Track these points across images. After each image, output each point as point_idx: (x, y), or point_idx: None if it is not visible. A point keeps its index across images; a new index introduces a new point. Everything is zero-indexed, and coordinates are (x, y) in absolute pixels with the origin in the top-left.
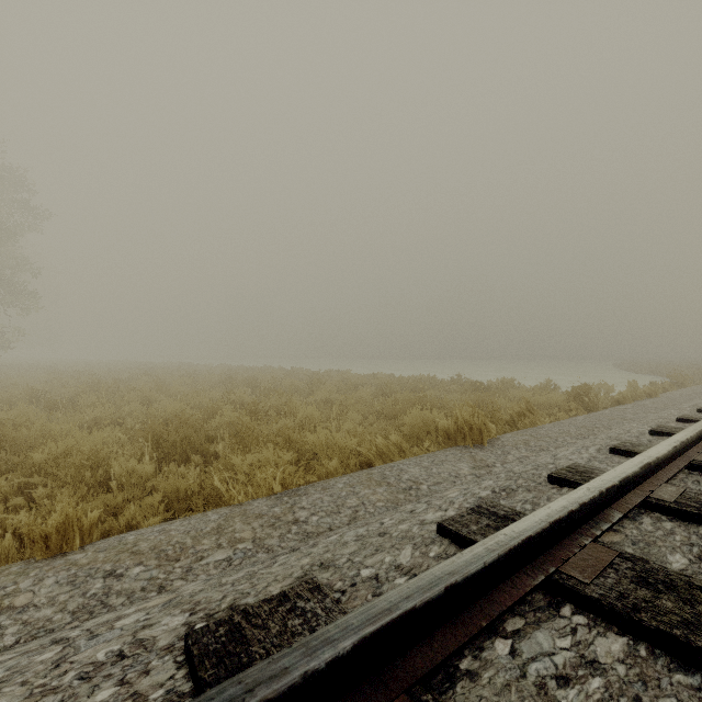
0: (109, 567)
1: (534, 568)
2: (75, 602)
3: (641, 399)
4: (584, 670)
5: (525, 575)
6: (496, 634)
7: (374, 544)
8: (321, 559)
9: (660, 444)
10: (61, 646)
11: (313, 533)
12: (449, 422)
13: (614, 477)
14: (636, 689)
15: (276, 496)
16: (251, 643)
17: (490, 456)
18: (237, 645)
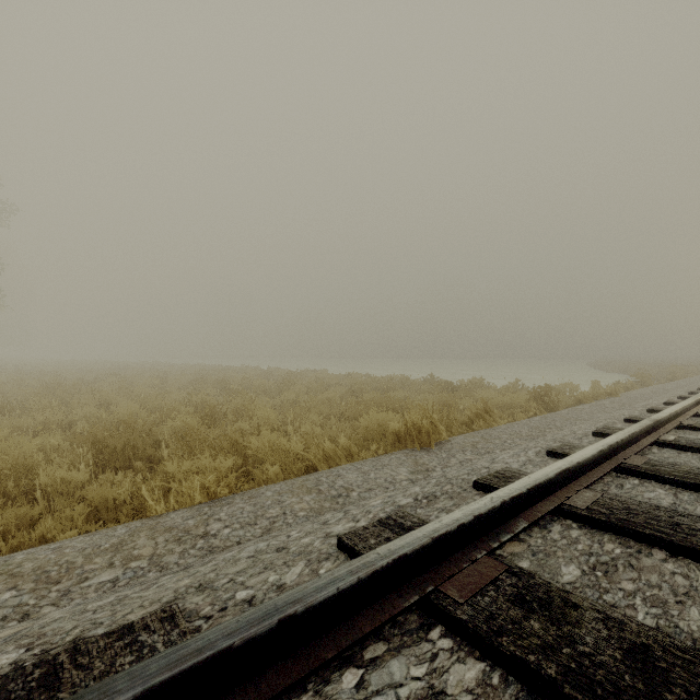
0: None
1: (411, 588)
2: None
3: (602, 399)
4: None
5: (398, 596)
6: (349, 664)
7: (264, 562)
8: (200, 581)
9: (588, 448)
10: None
11: (218, 548)
12: (399, 425)
13: (524, 485)
14: None
15: (199, 506)
16: (63, 688)
17: (434, 460)
18: (45, 691)
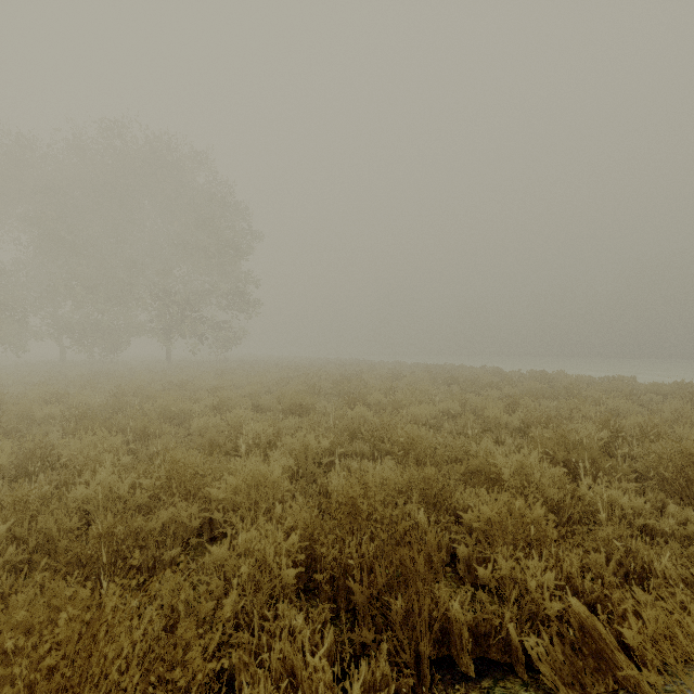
0: None
1: None
2: None
3: None
4: None
5: None
6: None
7: None
8: None
9: None
10: None
11: None
12: None
13: None
14: None
15: None
16: None
17: None
18: None
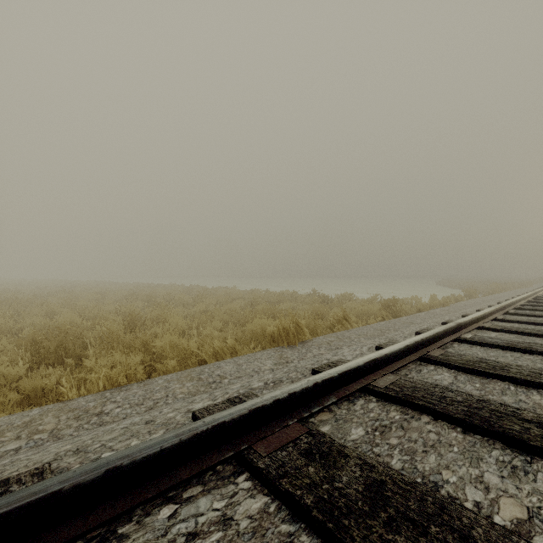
0: None
1: (230, 446)
2: None
3: (436, 308)
4: (214, 528)
5: (218, 452)
6: (169, 502)
7: (132, 431)
8: (77, 447)
9: (398, 344)
10: None
11: (107, 423)
12: (274, 328)
13: (337, 371)
14: (242, 541)
15: (103, 392)
16: None
17: (294, 354)
18: None
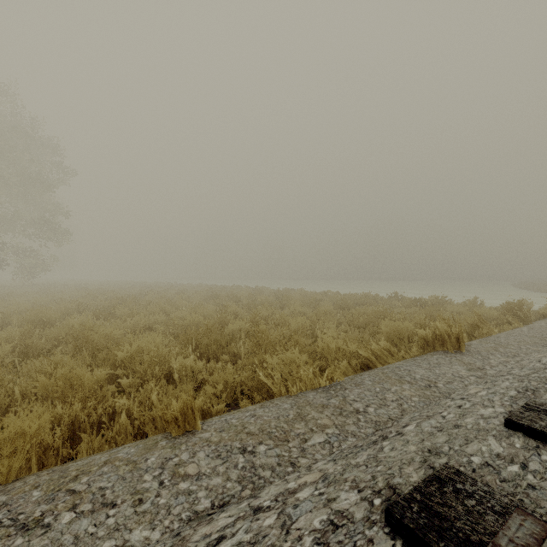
0: (238, 445)
1: None
2: (233, 473)
3: None
4: None
5: None
6: None
7: (460, 434)
8: (427, 446)
9: None
10: (276, 512)
11: (379, 422)
12: (426, 332)
13: None
14: None
15: (321, 390)
16: (451, 519)
17: (475, 360)
18: (441, 521)
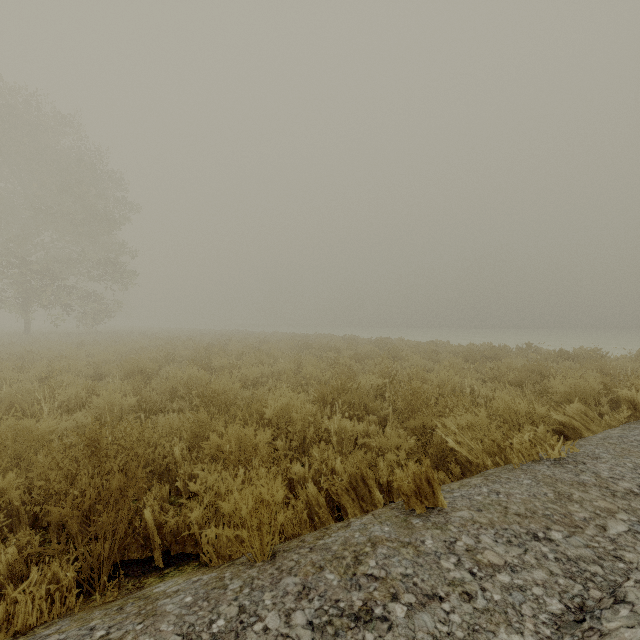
0: (521, 529)
1: None
2: (551, 566)
3: None
4: None
5: None
6: None
7: None
8: None
9: None
10: None
11: None
12: (632, 392)
13: None
14: None
15: (549, 462)
16: None
17: None
18: None
